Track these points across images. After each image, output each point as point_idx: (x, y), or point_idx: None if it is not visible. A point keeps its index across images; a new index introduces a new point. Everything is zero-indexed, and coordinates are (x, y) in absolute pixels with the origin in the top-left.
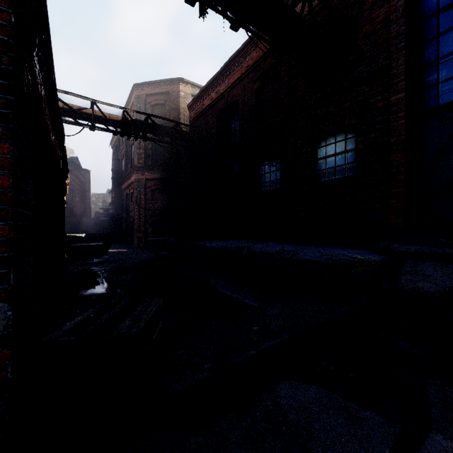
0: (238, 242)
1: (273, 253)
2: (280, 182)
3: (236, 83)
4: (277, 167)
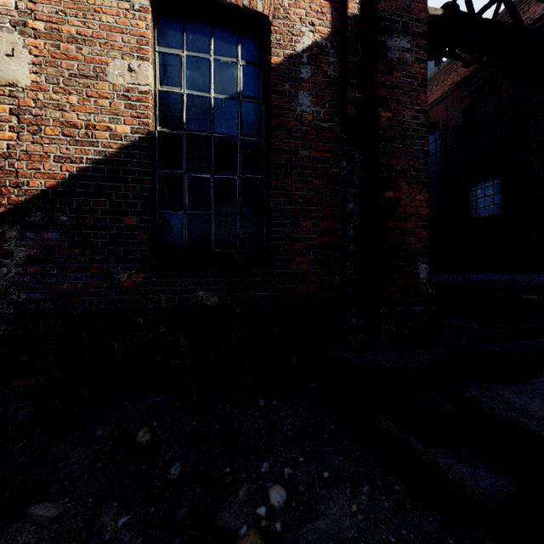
0: (443, 275)
1: (501, 281)
2: (501, 206)
3: (435, 103)
4: (494, 190)
